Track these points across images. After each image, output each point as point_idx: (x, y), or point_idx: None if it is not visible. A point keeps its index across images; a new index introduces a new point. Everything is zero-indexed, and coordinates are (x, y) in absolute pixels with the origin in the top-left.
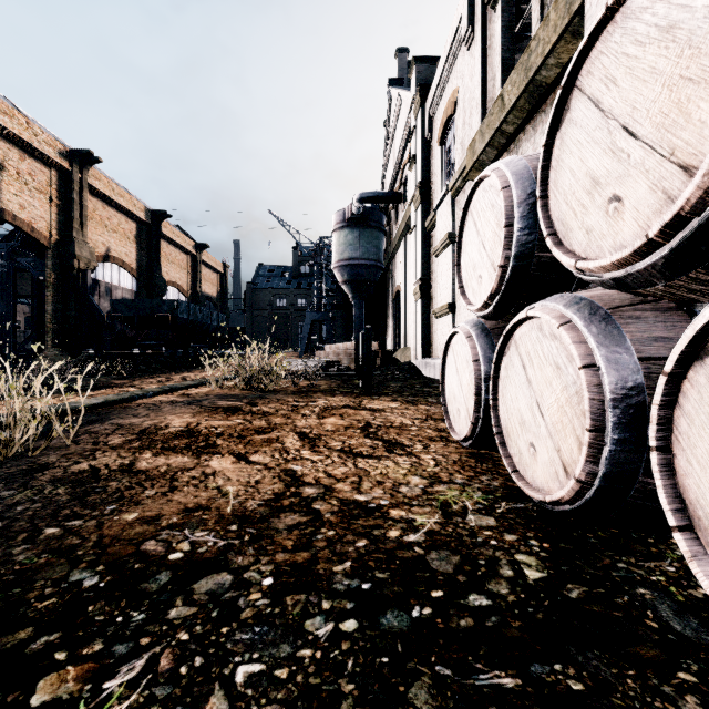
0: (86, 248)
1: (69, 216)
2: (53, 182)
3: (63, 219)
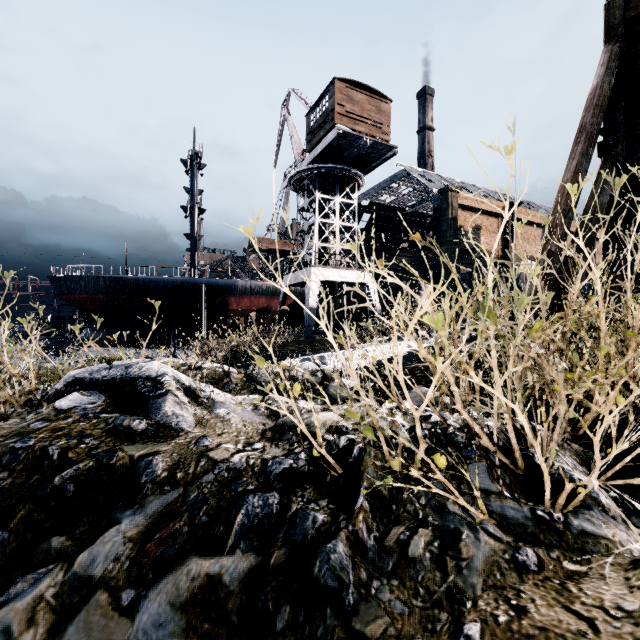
0: (515, 256)
1: (506, 241)
2: (499, 225)
3: (503, 243)
